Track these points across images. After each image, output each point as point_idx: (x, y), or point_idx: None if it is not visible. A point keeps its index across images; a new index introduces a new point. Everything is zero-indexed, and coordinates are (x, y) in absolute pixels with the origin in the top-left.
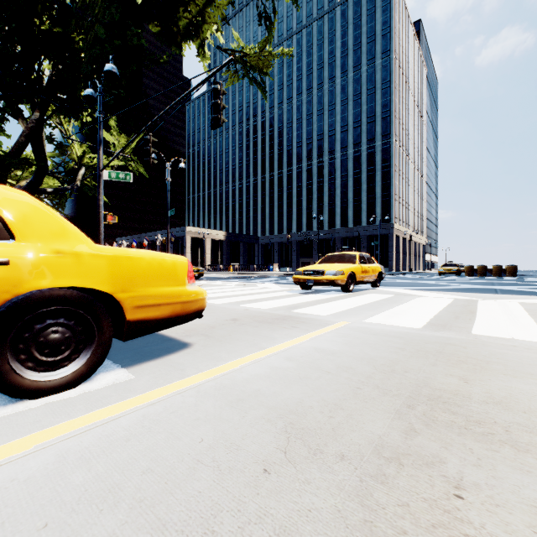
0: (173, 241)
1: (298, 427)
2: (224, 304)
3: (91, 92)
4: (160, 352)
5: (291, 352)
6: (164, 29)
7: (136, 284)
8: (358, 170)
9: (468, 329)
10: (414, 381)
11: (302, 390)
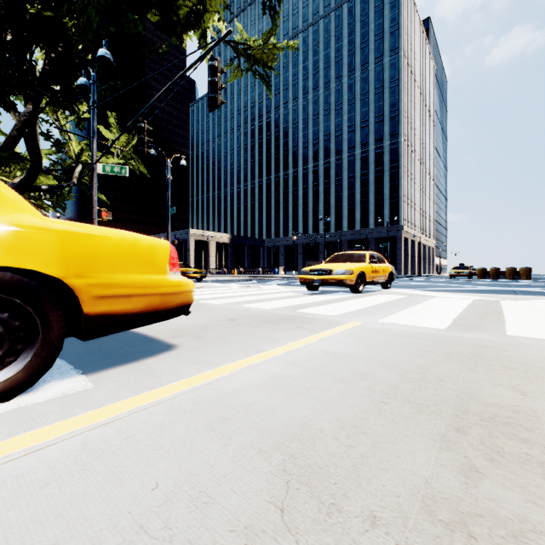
0: (176, 243)
1: (302, 463)
2: (223, 305)
3: (85, 81)
4: (137, 355)
5: (295, 356)
6: (163, 18)
7: (97, 268)
8: (366, 171)
9: (500, 330)
10: (455, 392)
11: (308, 405)
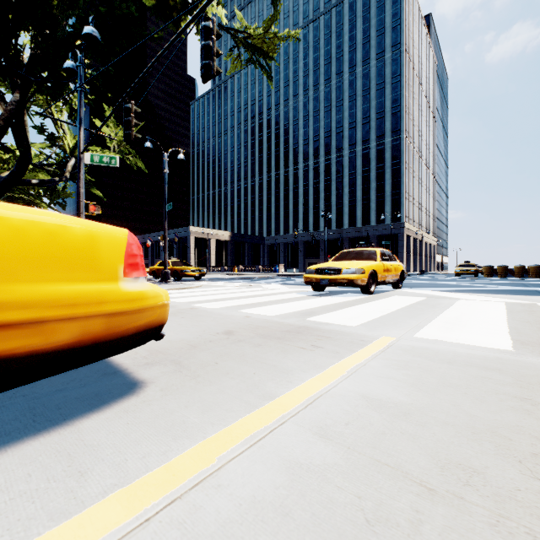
0: (176, 241)
1: None
2: (220, 309)
3: (72, 65)
4: (75, 408)
5: (323, 410)
6: (158, 0)
7: None
8: (367, 168)
9: None
10: None
11: None
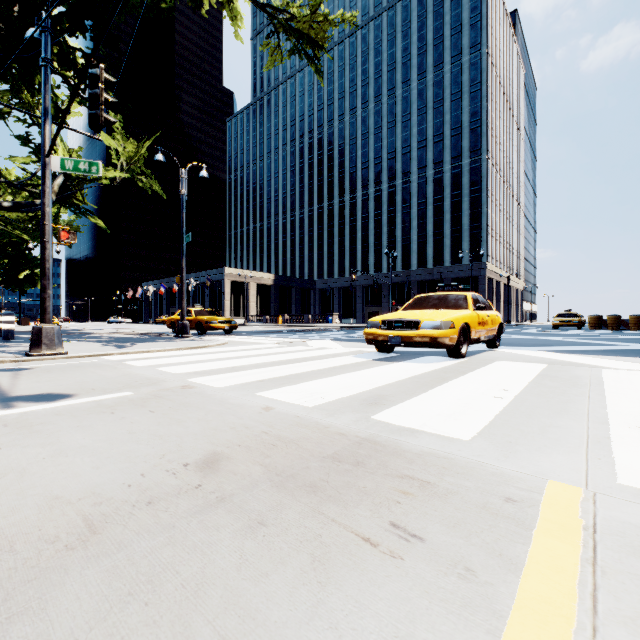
0: (208, 285)
1: None
2: (227, 390)
3: (38, 33)
4: None
5: None
6: None
7: None
8: (440, 196)
9: None
10: None
11: None
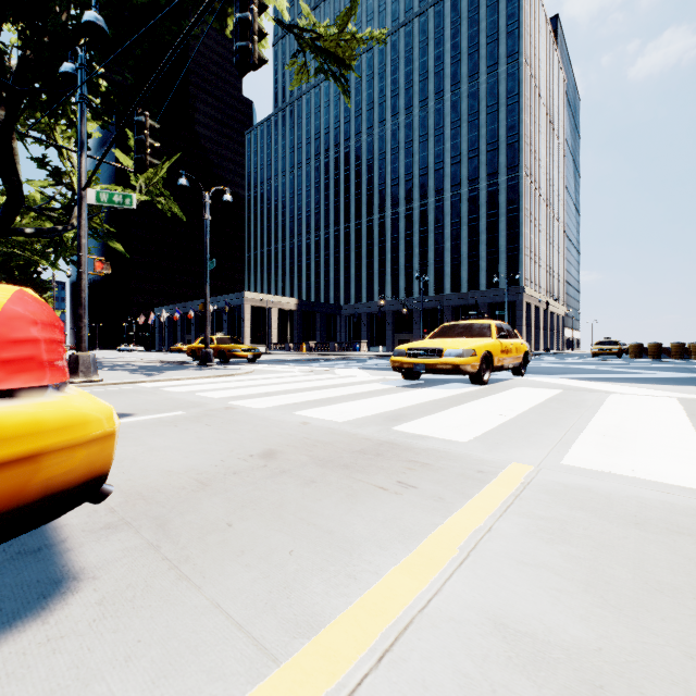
0: (227, 311)
1: None
2: (267, 410)
3: (72, 68)
4: None
5: (415, 674)
6: None
7: None
8: (475, 216)
9: None
10: None
11: None
